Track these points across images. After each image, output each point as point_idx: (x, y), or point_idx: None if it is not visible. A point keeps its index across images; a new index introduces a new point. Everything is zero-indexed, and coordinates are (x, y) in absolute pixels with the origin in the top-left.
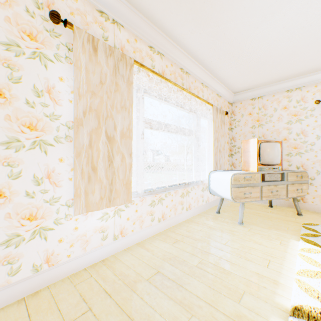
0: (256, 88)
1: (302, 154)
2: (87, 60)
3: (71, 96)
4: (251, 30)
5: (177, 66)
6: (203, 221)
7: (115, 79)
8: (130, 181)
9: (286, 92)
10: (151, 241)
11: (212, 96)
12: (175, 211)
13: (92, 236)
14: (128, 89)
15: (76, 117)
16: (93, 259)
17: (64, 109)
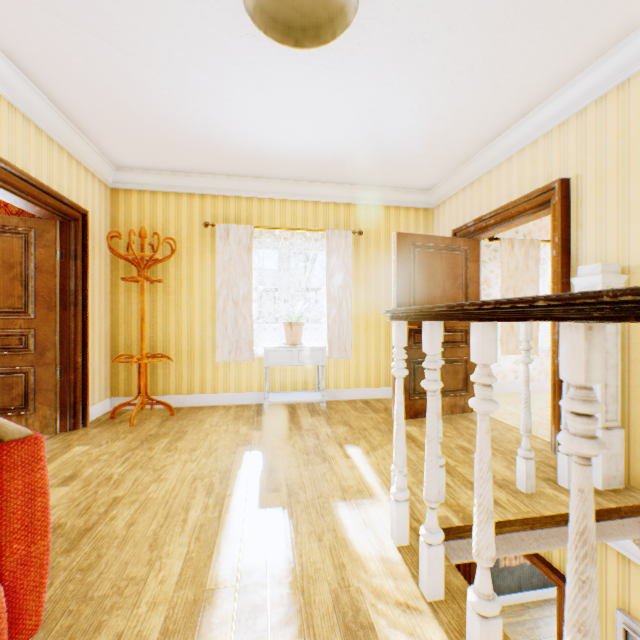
0: None
1: None
2: (507, 257)
3: (495, 280)
4: None
5: None
6: None
7: (524, 262)
8: (537, 338)
9: None
10: None
11: None
12: None
13: (507, 374)
14: (535, 265)
15: (501, 295)
16: (508, 389)
17: (492, 290)
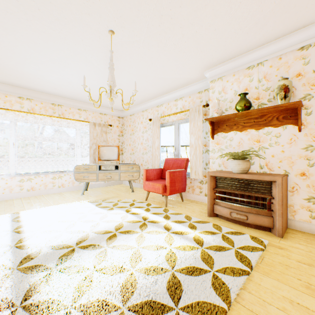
0: (130, 108)
1: (147, 153)
2: None
3: None
4: (72, 87)
5: (48, 103)
6: (66, 193)
7: None
8: None
9: (142, 112)
10: (15, 199)
11: (93, 115)
12: (46, 187)
13: None
14: None
15: None
16: None
17: None
